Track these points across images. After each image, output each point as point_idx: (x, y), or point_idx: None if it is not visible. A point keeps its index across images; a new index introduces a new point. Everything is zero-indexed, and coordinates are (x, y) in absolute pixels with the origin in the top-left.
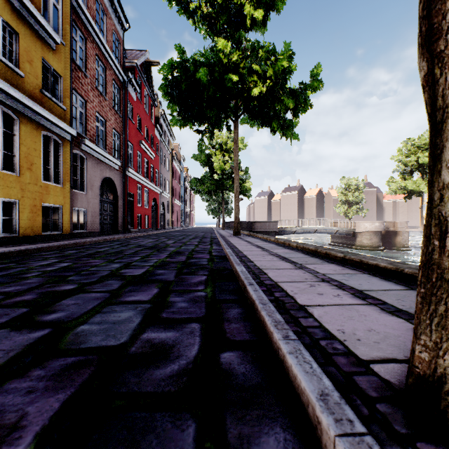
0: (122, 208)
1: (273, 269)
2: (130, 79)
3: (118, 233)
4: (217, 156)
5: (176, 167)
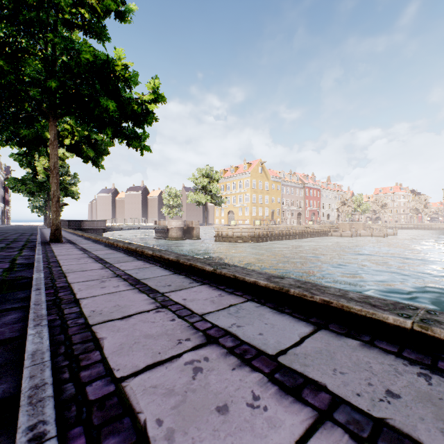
0: None
1: None
2: None
3: None
4: (41, 162)
5: None
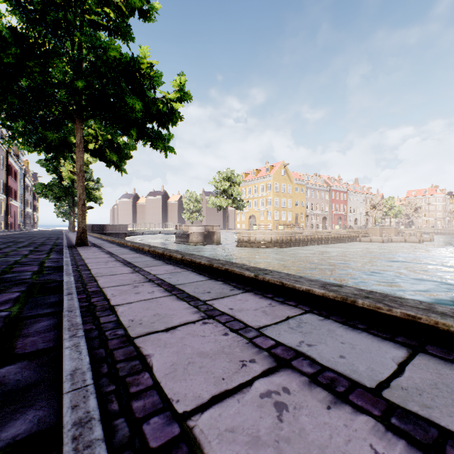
0: None
1: None
2: None
3: None
4: (66, 167)
5: (13, 163)
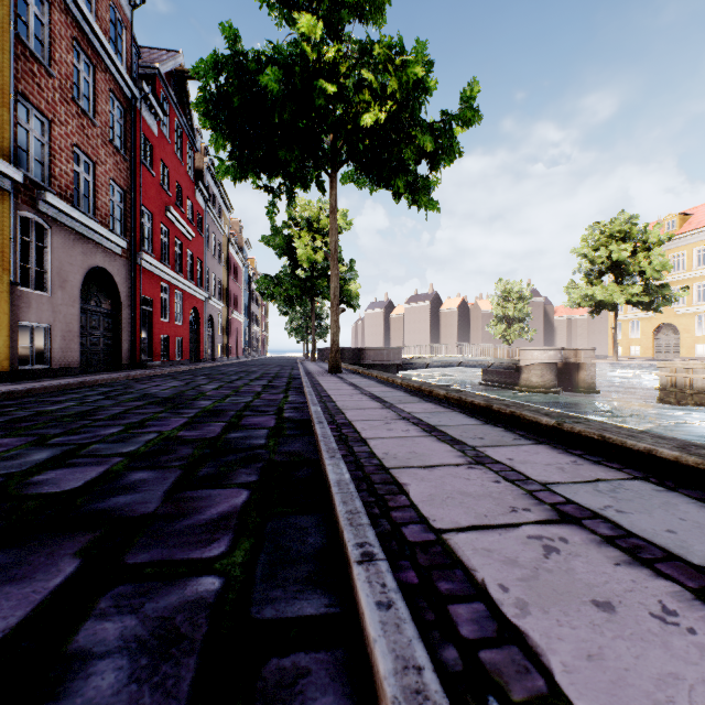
0: (130, 325)
1: (417, 466)
2: (145, 95)
3: (120, 370)
4: (302, 239)
5: (235, 257)
